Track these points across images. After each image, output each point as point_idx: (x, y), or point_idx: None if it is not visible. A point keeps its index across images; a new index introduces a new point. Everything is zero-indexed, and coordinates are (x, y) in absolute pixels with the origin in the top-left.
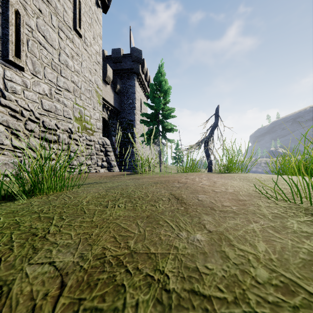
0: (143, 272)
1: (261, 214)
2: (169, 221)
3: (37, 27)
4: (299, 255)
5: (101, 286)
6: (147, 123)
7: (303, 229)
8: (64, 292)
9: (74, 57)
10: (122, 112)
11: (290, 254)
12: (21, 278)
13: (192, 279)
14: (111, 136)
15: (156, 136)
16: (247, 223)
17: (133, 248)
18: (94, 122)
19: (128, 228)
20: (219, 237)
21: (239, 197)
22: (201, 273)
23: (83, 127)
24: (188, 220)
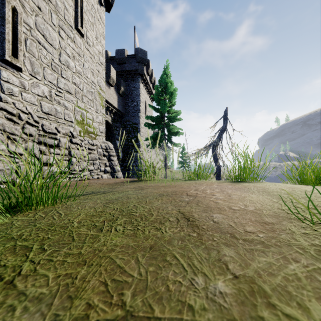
0: None
1: (299, 246)
2: (179, 256)
3: (36, 26)
4: None
5: None
6: (152, 127)
7: None
8: None
9: (75, 58)
10: (127, 115)
11: None
12: None
13: None
14: (115, 139)
15: (162, 139)
16: (285, 263)
17: (129, 306)
18: (97, 126)
19: (125, 266)
20: (250, 288)
21: (264, 219)
22: None
23: (85, 131)
24: (204, 254)
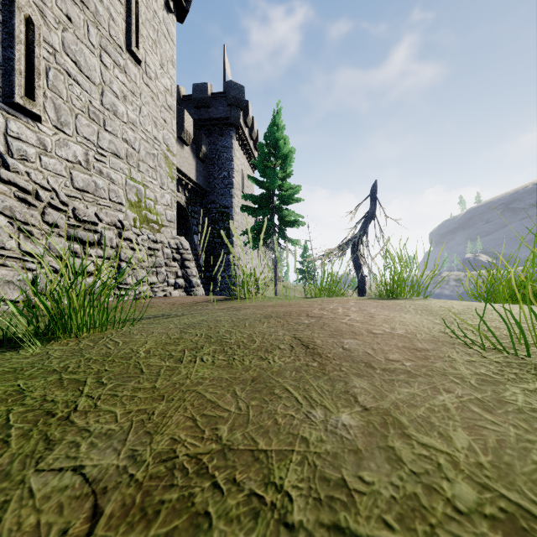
0: (244, 488)
1: (457, 376)
2: (293, 388)
3: (64, 46)
4: (531, 456)
5: (167, 515)
6: (254, 212)
7: (535, 404)
8: (98, 528)
9: (127, 99)
10: (211, 193)
11: (515, 453)
12: (21, 498)
13: (335, 504)
14: (192, 233)
15: (269, 233)
16: (433, 394)
17: (226, 441)
18: (162, 211)
19: (218, 401)
20: (382, 420)
21: (416, 344)
22: (352, 491)
23: (143, 218)
24: (326, 386)
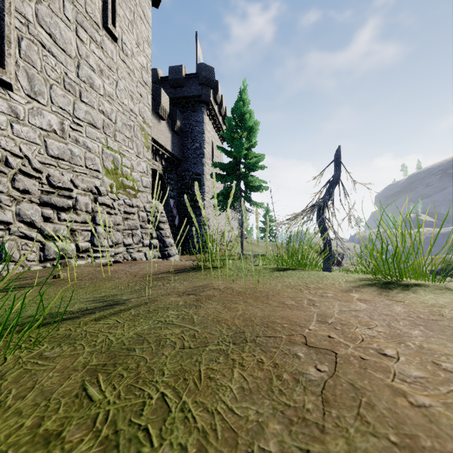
0: None
1: None
2: None
3: (38, 18)
4: None
5: None
6: (222, 179)
7: None
8: None
9: (103, 73)
10: (185, 162)
11: None
12: None
13: None
14: (168, 198)
15: (236, 197)
16: None
17: None
18: (138, 177)
19: None
20: None
21: None
22: None
23: (119, 184)
24: None
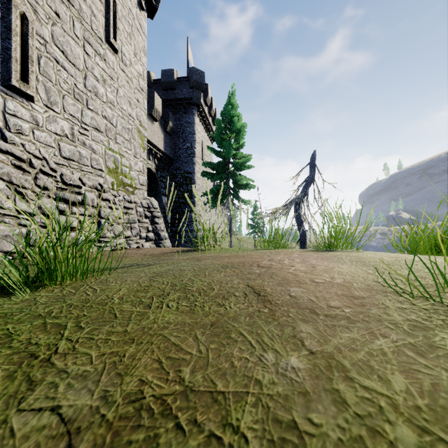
0: (204, 429)
1: (391, 322)
2: (247, 332)
3: (53, 38)
4: None
5: None
6: (212, 177)
7: None
8: None
9: (106, 82)
10: (177, 161)
11: None
12: (3, 437)
13: (287, 445)
14: (160, 195)
15: (225, 195)
16: (371, 338)
17: (188, 382)
18: (136, 176)
19: (181, 344)
20: (327, 363)
21: (353, 292)
22: (302, 433)
23: (119, 182)
24: (276, 331)
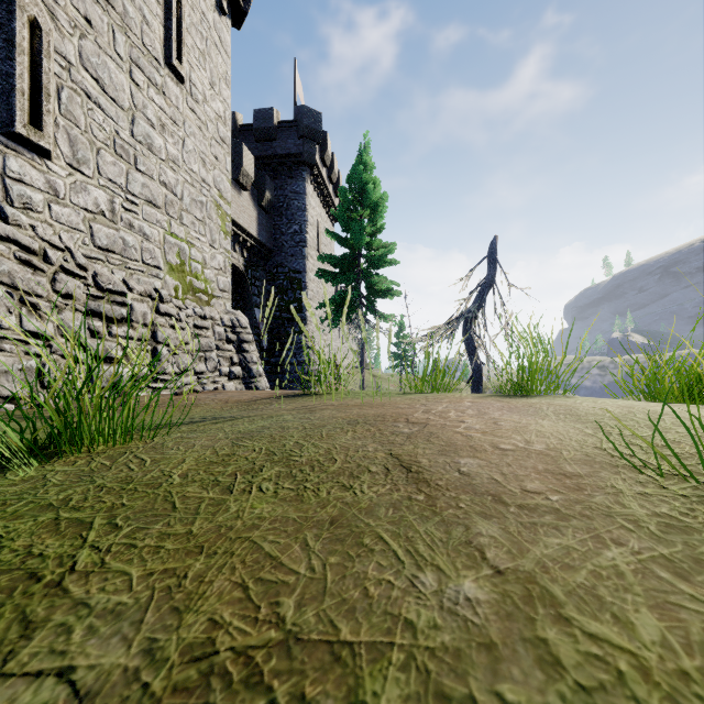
0: None
1: (628, 518)
2: (390, 536)
3: (82, 59)
4: None
5: None
6: (334, 279)
7: None
8: None
9: (166, 129)
10: (278, 253)
11: None
12: None
13: None
14: (252, 306)
15: (354, 306)
16: (596, 547)
17: (292, 624)
18: (213, 277)
19: (281, 556)
20: (525, 591)
21: (563, 467)
22: None
23: (187, 287)
24: (438, 533)
